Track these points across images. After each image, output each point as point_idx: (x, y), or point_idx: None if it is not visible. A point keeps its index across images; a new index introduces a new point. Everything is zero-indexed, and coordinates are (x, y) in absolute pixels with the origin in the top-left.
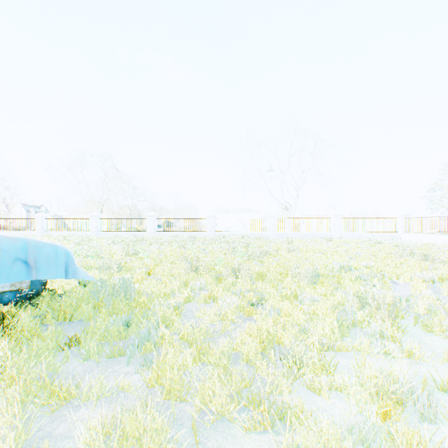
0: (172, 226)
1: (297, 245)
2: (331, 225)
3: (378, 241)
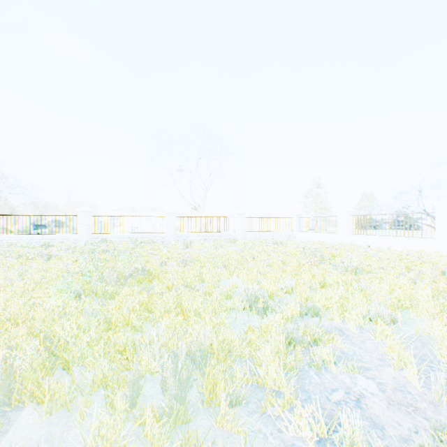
0: (19, 226)
1: (196, 250)
2: (235, 224)
3: (281, 242)
